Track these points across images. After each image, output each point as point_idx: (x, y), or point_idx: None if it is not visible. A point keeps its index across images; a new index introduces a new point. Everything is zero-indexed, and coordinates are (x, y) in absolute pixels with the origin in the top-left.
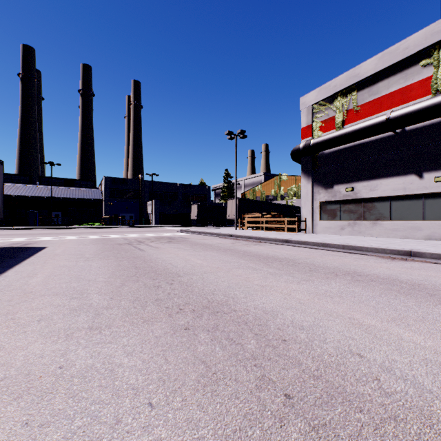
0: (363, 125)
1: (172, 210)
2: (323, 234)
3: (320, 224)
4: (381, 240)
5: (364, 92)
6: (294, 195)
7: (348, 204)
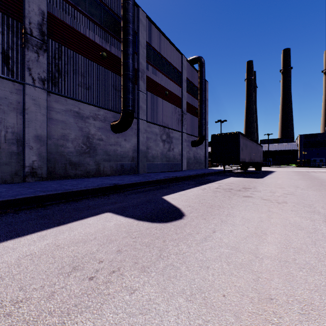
0: None
1: None
2: None
3: None
4: None
5: None
6: None
7: None
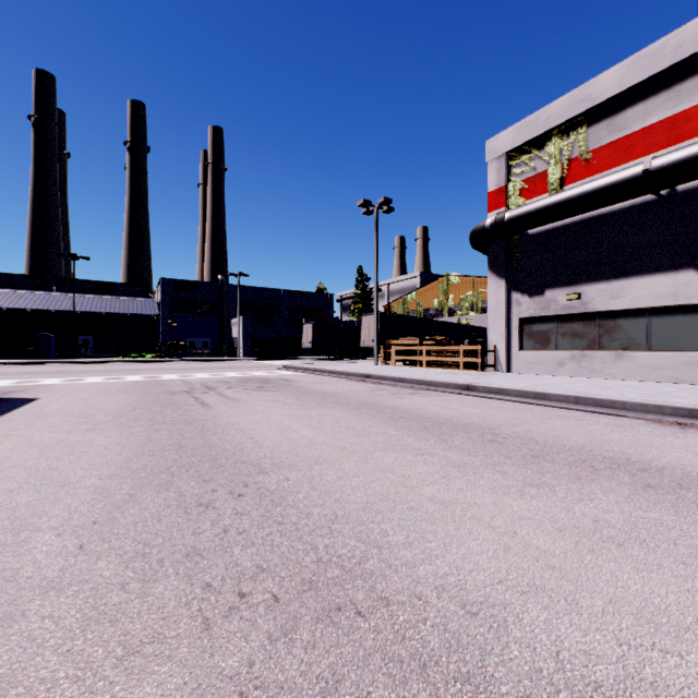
0: (600, 184)
1: (272, 333)
2: (527, 374)
3: (520, 357)
4: (639, 387)
5: (601, 127)
6: (471, 308)
7: (570, 323)
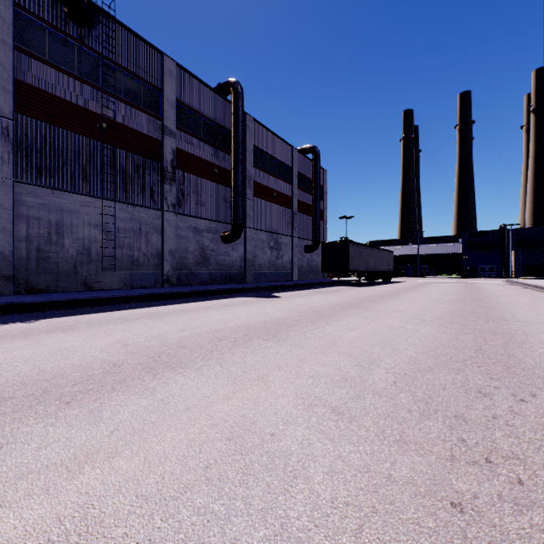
0: None
1: (540, 260)
2: None
3: None
4: None
5: None
6: None
7: None
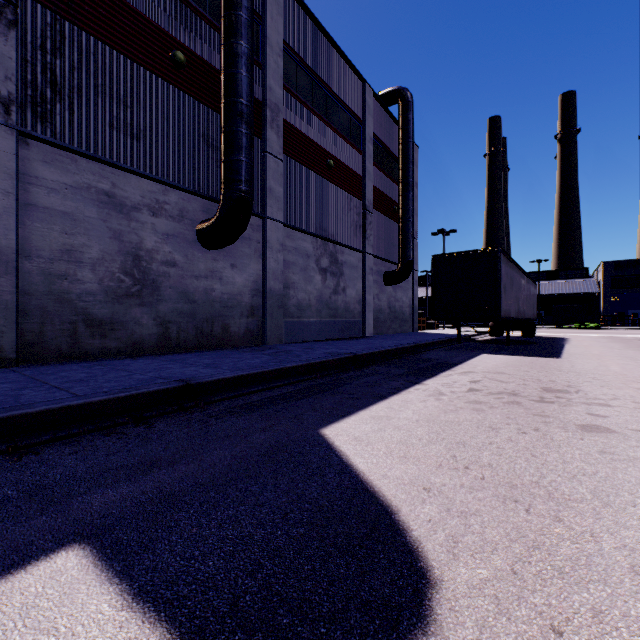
0: None
1: None
2: None
3: None
4: None
5: None
6: None
7: None
